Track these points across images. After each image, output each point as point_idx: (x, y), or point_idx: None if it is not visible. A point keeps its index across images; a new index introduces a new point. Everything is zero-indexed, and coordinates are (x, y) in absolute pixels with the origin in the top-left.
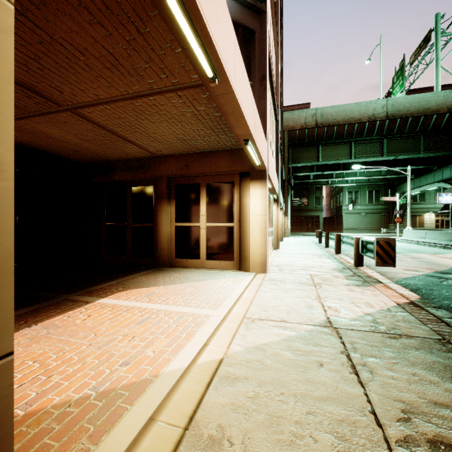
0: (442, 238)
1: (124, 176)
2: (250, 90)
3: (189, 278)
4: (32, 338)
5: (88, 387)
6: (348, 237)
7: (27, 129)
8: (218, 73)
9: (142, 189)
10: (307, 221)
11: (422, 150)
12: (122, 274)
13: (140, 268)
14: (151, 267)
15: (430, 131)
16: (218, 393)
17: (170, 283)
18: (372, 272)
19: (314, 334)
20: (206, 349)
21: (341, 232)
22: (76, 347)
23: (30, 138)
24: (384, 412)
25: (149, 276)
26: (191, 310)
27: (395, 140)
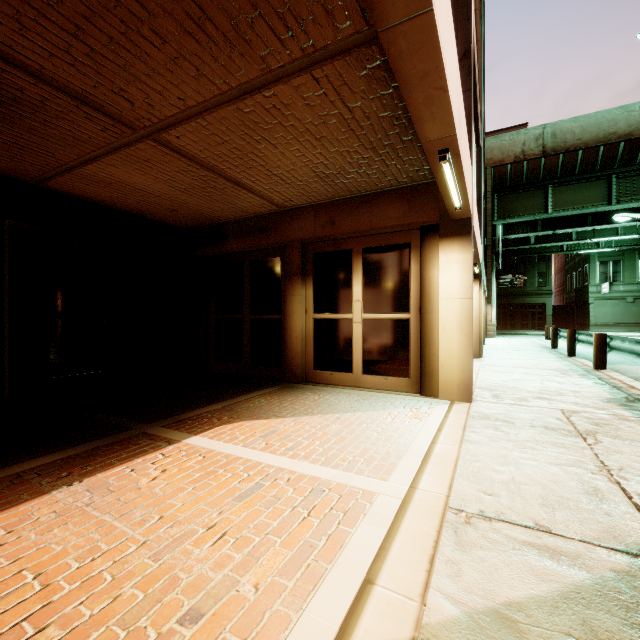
0: None
1: (239, 244)
2: (454, 44)
3: (335, 405)
4: (61, 512)
5: None
6: (625, 340)
7: (103, 179)
8: None
9: (264, 263)
10: (523, 312)
11: None
12: (233, 392)
13: (262, 382)
14: (277, 382)
15: None
16: None
17: (303, 413)
18: None
19: None
20: (370, 600)
21: (586, 329)
22: (119, 545)
23: (111, 194)
24: None
25: (272, 398)
26: (336, 475)
27: None
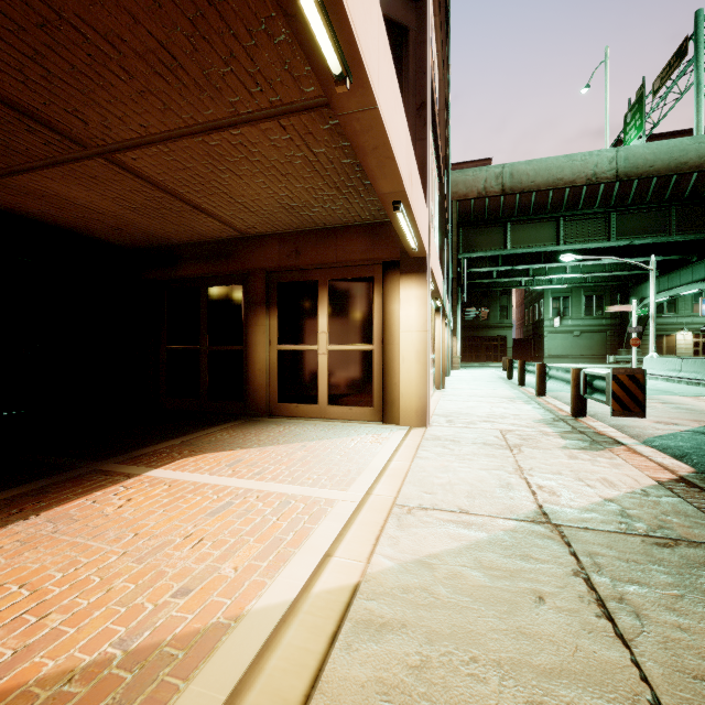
0: None
1: (196, 269)
2: (403, 115)
3: (300, 435)
4: (27, 540)
5: (111, 640)
6: (559, 369)
7: (35, 191)
8: (350, 69)
9: (224, 291)
10: (487, 344)
11: (674, 229)
12: (191, 428)
13: (222, 417)
14: (239, 416)
15: (687, 199)
16: (352, 655)
17: (269, 443)
18: (603, 427)
19: (520, 537)
20: (329, 565)
21: (541, 361)
22: (100, 557)
23: (41, 207)
24: (680, 704)
25: (235, 431)
26: (302, 490)
27: (629, 215)
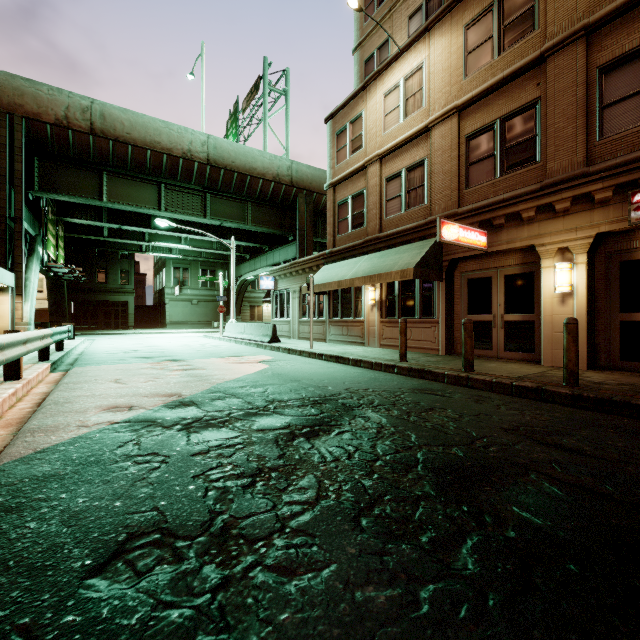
0: (258, 333)
1: None
2: None
3: None
4: None
5: None
6: (13, 338)
7: None
8: None
9: None
10: (107, 310)
11: (251, 221)
12: None
13: None
14: None
15: (258, 199)
16: None
17: None
18: None
19: None
20: None
21: (165, 327)
22: None
23: None
24: None
25: None
26: None
27: (221, 200)
